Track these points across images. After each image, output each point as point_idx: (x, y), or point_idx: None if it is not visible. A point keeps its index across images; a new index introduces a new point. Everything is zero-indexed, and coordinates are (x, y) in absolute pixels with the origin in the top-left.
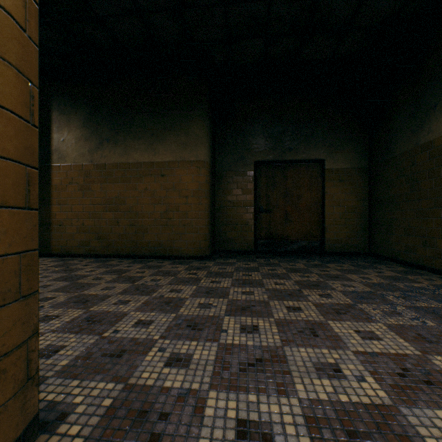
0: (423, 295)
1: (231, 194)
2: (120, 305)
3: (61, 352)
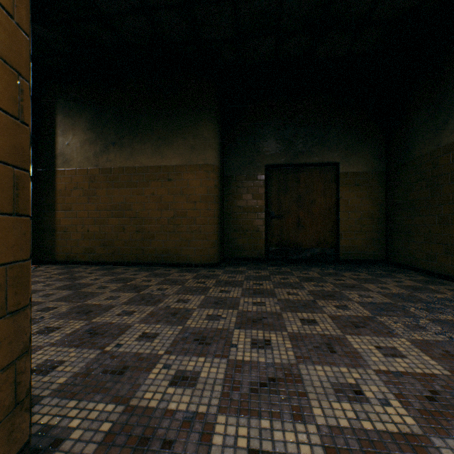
0: (447, 307)
1: (241, 199)
2: (124, 316)
3: (60, 368)
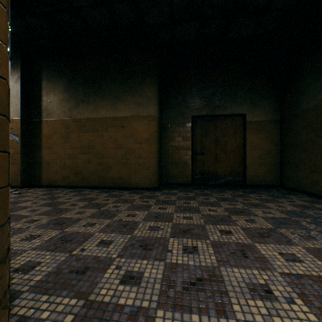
0: None
1: (174, 141)
2: (88, 227)
3: (37, 268)
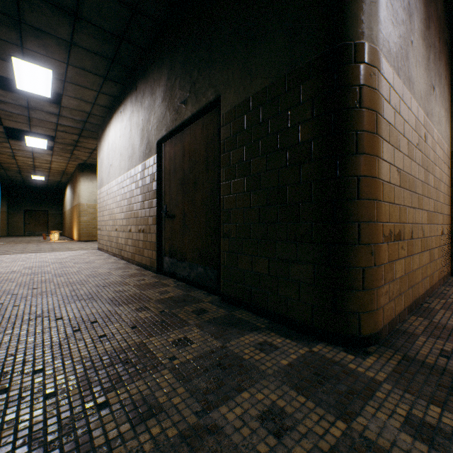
0: None
1: (16, 219)
2: None
3: None
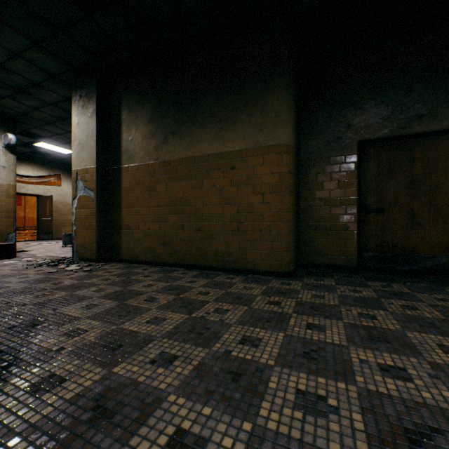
0: None
1: (322, 189)
2: (159, 367)
3: None
